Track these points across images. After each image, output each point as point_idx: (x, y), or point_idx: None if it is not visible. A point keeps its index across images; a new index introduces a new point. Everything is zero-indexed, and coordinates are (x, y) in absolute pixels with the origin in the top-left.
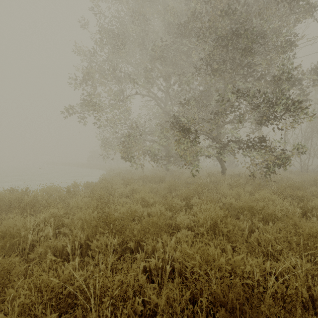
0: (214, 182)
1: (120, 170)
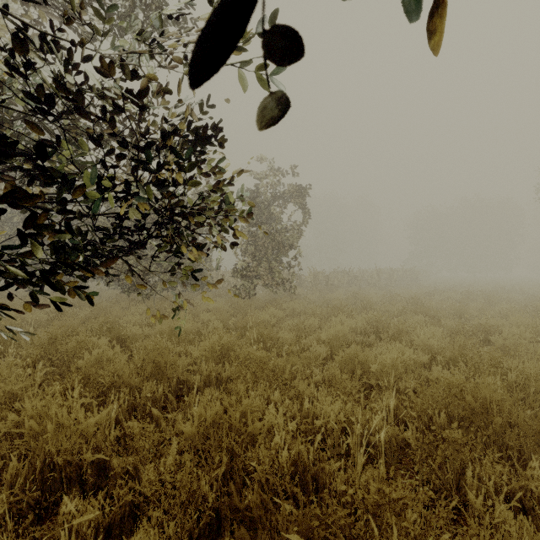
0: None
1: None
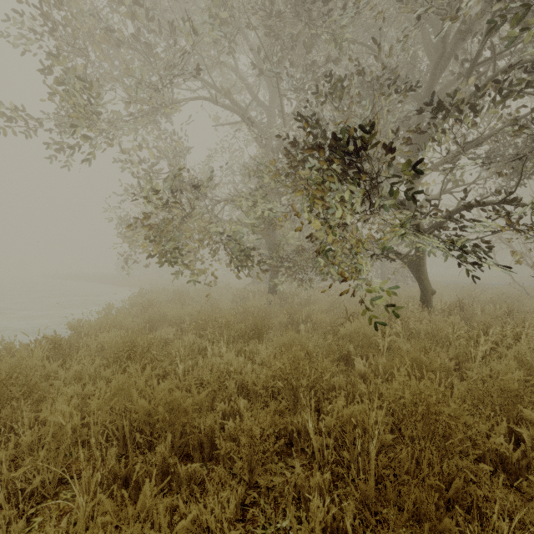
0: (416, 335)
1: (165, 291)
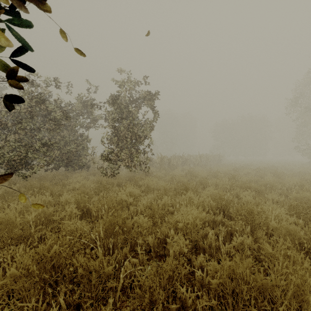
0: None
1: None
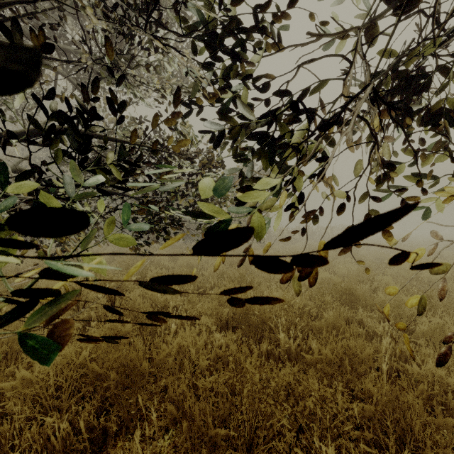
0: None
1: None
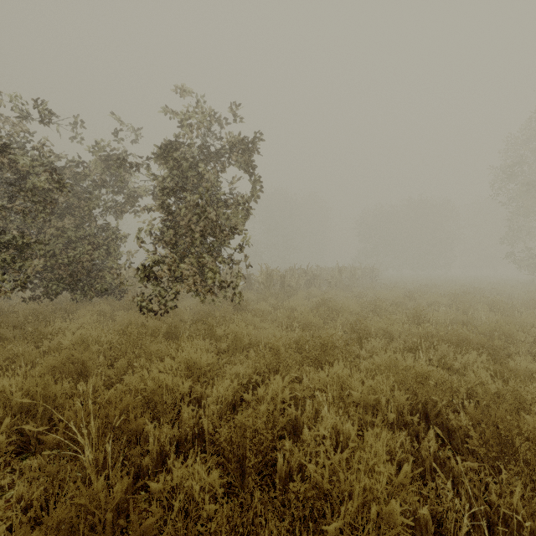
0: None
1: None
